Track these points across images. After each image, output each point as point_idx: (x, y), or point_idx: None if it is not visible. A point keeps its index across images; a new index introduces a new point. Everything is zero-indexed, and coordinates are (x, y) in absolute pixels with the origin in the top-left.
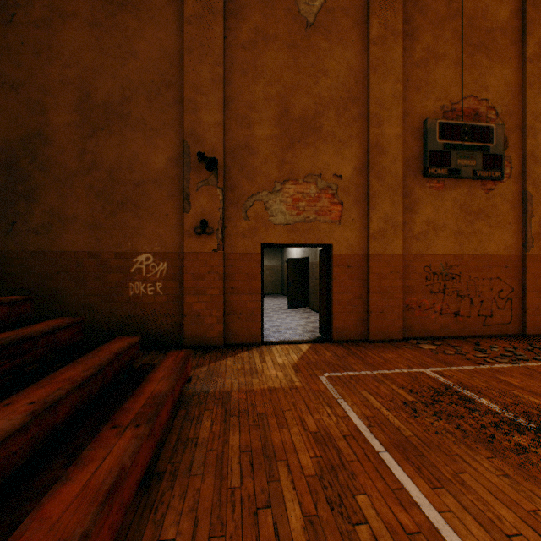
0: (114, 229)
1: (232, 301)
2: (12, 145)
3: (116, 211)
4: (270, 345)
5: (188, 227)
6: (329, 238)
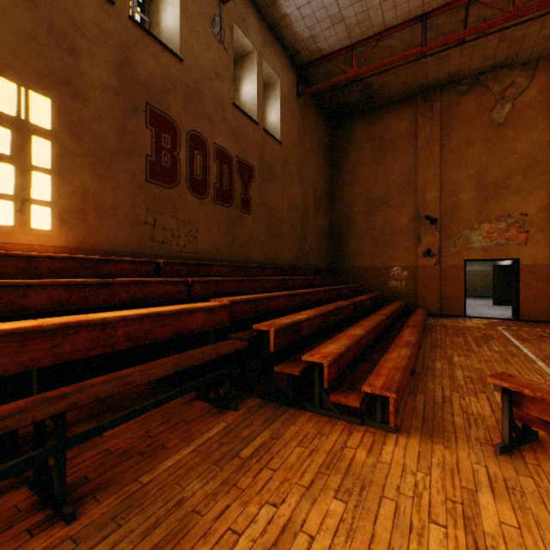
0: (381, 256)
1: (444, 291)
2: (340, 224)
3: (382, 248)
4: (470, 318)
5: (419, 253)
6: (515, 255)
